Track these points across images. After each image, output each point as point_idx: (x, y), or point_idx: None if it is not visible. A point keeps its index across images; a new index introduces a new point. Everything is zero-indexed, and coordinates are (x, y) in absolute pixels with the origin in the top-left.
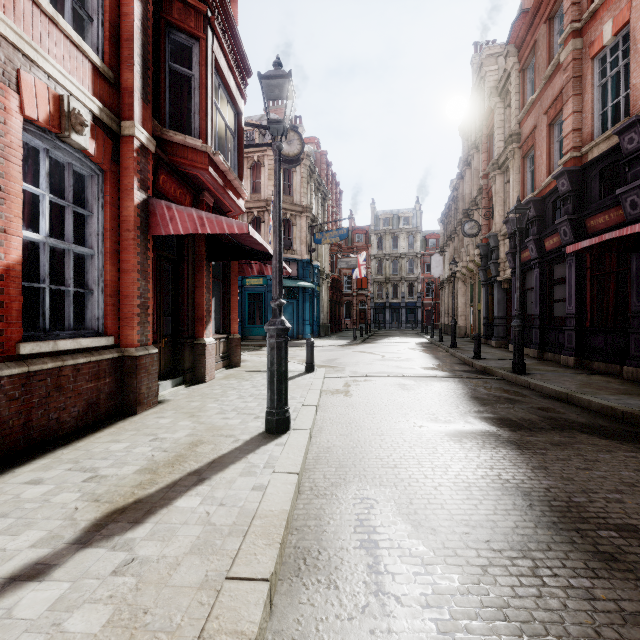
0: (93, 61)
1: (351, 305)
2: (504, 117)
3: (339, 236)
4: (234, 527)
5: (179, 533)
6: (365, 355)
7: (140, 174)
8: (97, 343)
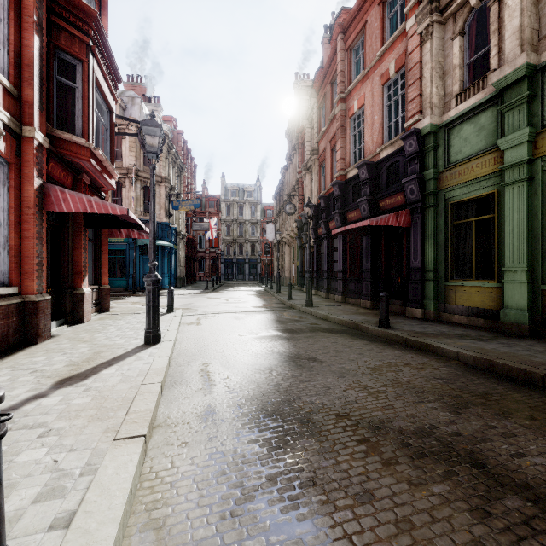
0: (4, 84)
1: (204, 260)
2: (311, 135)
3: (194, 205)
4: (139, 375)
5: (110, 379)
6: (214, 300)
7: (38, 165)
8: (7, 291)
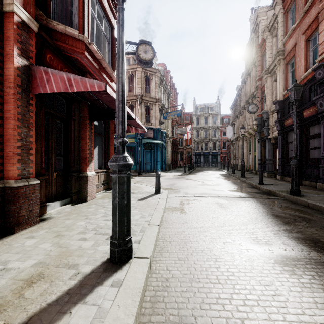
0: None
1: (183, 154)
2: (272, 43)
3: (176, 115)
4: None
5: None
6: (192, 181)
7: (21, 44)
8: None
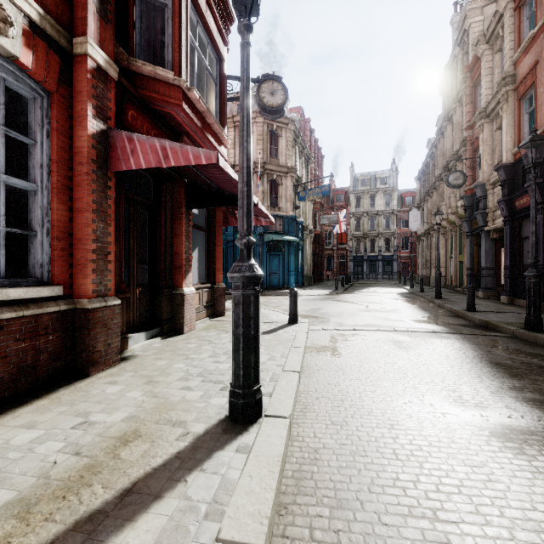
0: None
1: (332, 258)
2: (493, 64)
3: (321, 193)
4: None
5: None
6: (348, 305)
7: (96, 100)
8: (35, 294)
